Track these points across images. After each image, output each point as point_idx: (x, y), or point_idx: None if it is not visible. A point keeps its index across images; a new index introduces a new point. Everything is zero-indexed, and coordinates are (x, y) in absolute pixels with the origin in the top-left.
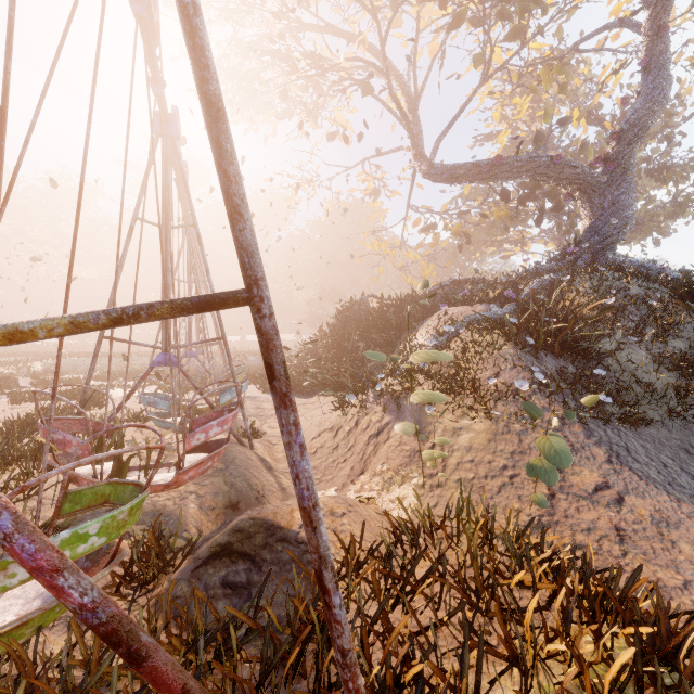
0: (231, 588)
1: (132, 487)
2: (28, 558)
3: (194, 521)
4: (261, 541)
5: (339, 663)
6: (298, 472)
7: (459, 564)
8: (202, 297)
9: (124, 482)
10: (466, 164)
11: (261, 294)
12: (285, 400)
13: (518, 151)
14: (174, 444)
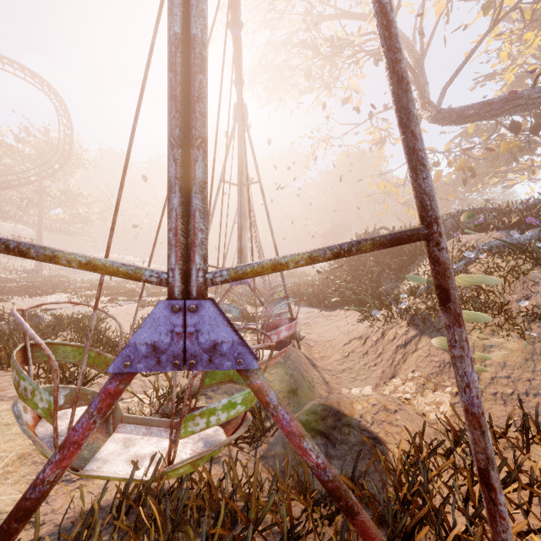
0: None
1: None
2: (286, 425)
3: None
4: (331, 423)
5: None
6: (469, 382)
7: None
8: (393, 235)
9: None
10: (476, 104)
11: (440, 230)
12: (459, 320)
13: (535, 83)
14: None
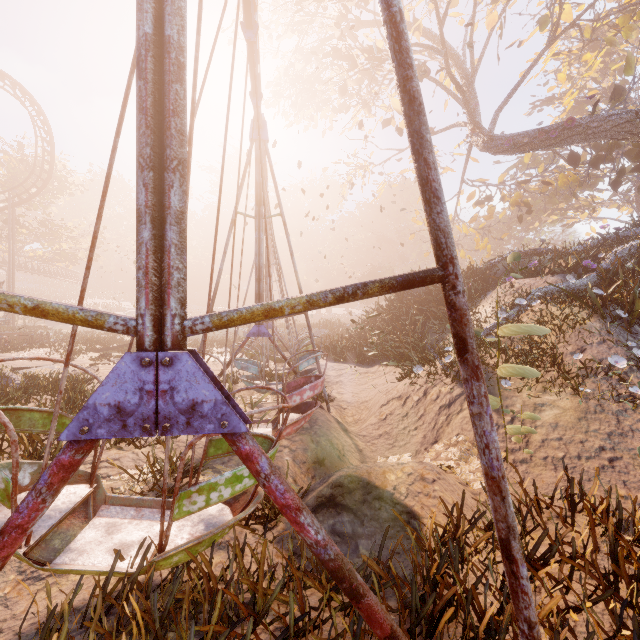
0: (339, 536)
1: (262, 439)
2: (280, 497)
3: (290, 471)
4: (360, 497)
5: (525, 633)
6: (488, 442)
7: (584, 548)
8: (404, 276)
9: (254, 434)
10: (531, 131)
11: (456, 272)
12: (477, 372)
13: (594, 110)
14: (260, 403)
